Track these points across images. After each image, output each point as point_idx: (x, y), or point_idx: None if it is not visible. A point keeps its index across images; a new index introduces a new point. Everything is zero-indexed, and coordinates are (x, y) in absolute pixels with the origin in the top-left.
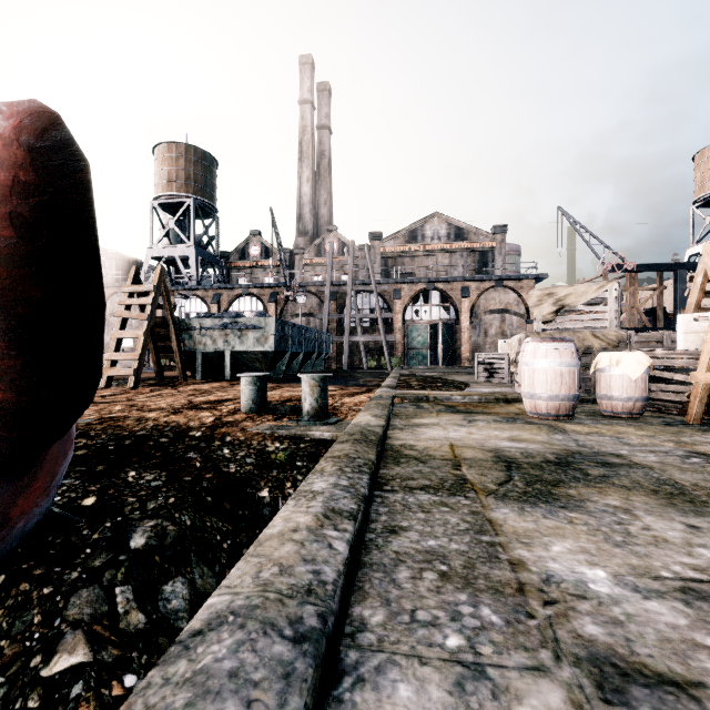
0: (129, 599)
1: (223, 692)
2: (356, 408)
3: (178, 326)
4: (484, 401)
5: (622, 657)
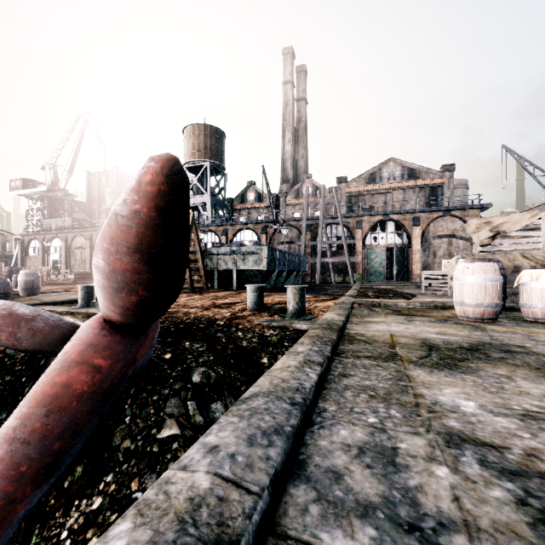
0: (194, 408)
1: (263, 413)
2: (325, 310)
3: (202, 253)
4: (425, 307)
5: (466, 434)
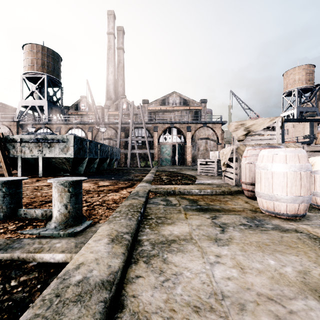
0: None
1: None
2: (114, 206)
3: (4, 140)
4: (214, 193)
5: None
